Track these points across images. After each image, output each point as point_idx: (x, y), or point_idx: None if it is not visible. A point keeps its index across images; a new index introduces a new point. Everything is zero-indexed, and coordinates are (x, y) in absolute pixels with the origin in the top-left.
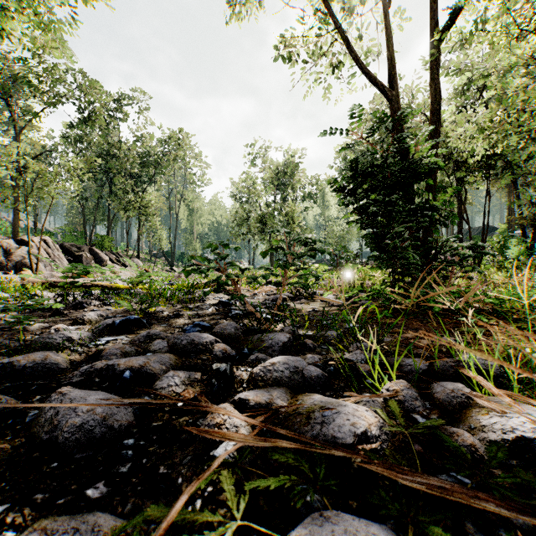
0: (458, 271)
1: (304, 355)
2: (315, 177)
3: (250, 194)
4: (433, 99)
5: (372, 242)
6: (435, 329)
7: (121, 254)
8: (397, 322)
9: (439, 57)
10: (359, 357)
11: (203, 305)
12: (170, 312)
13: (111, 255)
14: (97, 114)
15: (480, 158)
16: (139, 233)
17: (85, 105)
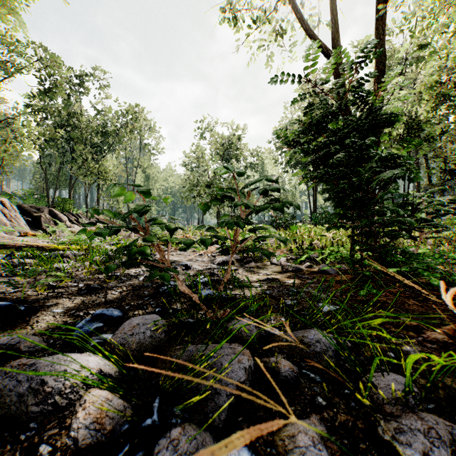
0: (427, 231)
1: (283, 415)
2: (256, 149)
3: (200, 163)
4: (376, 61)
5: (337, 196)
6: (450, 315)
7: (80, 215)
8: (386, 301)
9: (382, 21)
10: (433, 451)
11: (136, 271)
12: (87, 284)
13: (71, 216)
14: (57, 86)
15: (401, 131)
16: (98, 196)
17: (45, 78)
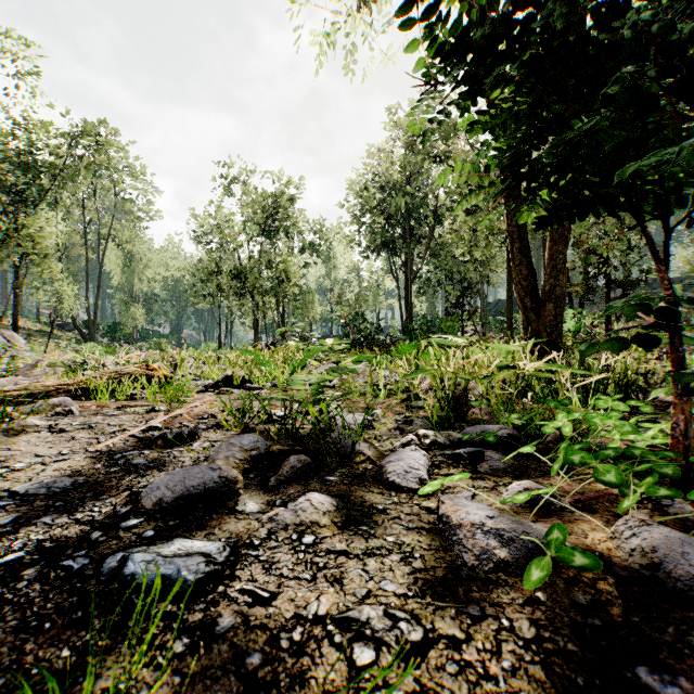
0: None
1: None
2: (319, 222)
3: (223, 236)
4: None
5: None
6: None
7: None
8: None
9: None
10: None
11: None
12: None
13: None
14: None
15: None
16: (17, 286)
17: None
